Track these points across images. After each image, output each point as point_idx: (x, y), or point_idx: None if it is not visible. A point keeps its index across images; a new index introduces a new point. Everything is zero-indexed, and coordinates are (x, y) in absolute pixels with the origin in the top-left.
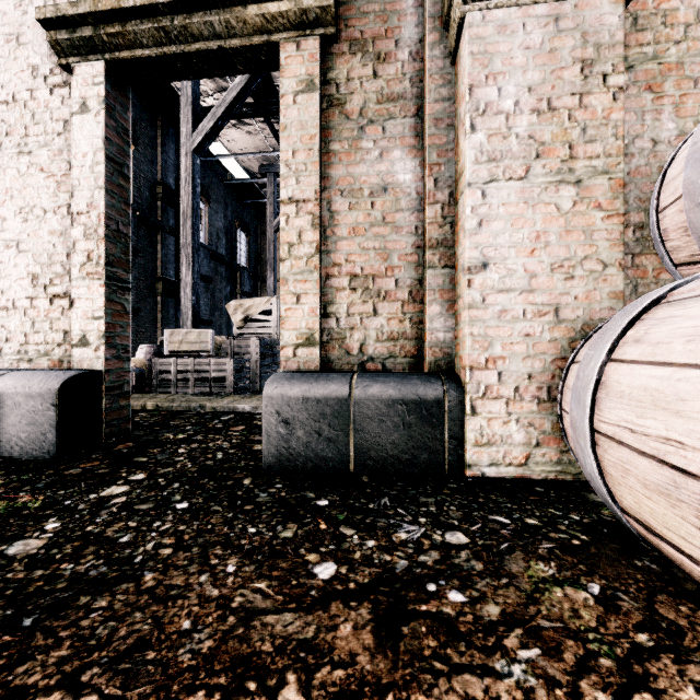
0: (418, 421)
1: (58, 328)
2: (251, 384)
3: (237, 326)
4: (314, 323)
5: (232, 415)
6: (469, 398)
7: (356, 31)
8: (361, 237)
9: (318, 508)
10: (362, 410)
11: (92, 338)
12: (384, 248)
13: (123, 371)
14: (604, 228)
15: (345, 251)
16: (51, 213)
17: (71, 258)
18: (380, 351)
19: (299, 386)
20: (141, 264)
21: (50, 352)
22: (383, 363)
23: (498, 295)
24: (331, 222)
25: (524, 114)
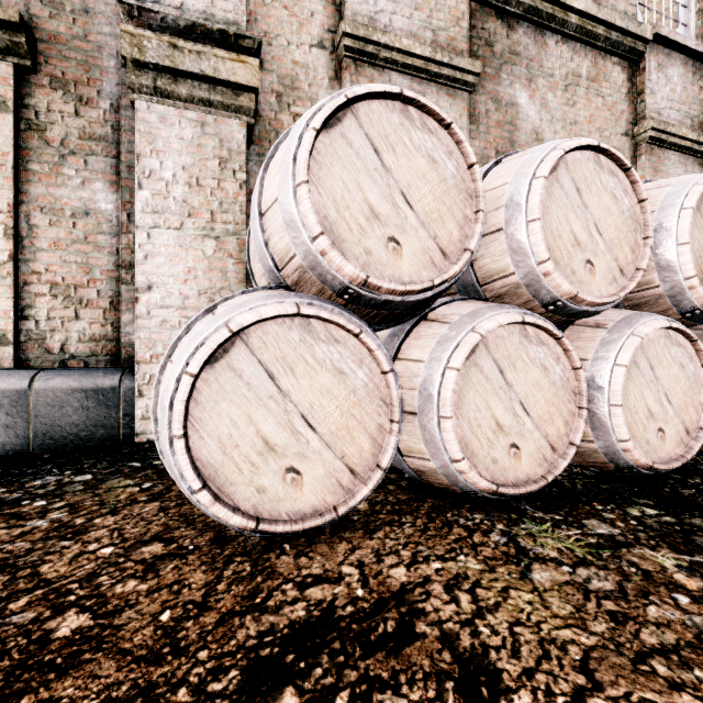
0: (96, 405)
1: None
2: None
3: None
4: (7, 324)
5: None
6: (138, 385)
7: (57, 70)
8: (63, 251)
9: None
10: (42, 399)
11: None
12: (86, 263)
13: None
14: (234, 270)
15: (45, 261)
16: None
17: None
18: (82, 350)
19: None
20: None
21: None
22: (85, 361)
23: (160, 310)
24: (30, 234)
25: (180, 184)
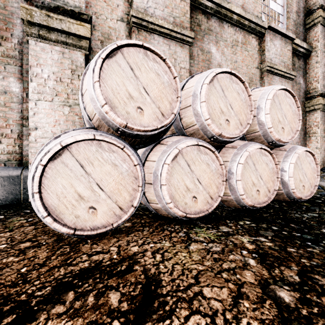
0: (8, 184)
1: None
2: None
3: None
4: None
5: None
6: None
7: None
8: None
9: None
10: None
11: None
12: (5, 116)
13: None
14: (78, 121)
15: None
16: None
17: None
18: (3, 158)
19: None
20: None
21: None
22: (4, 163)
23: (41, 139)
24: None
25: (51, 80)
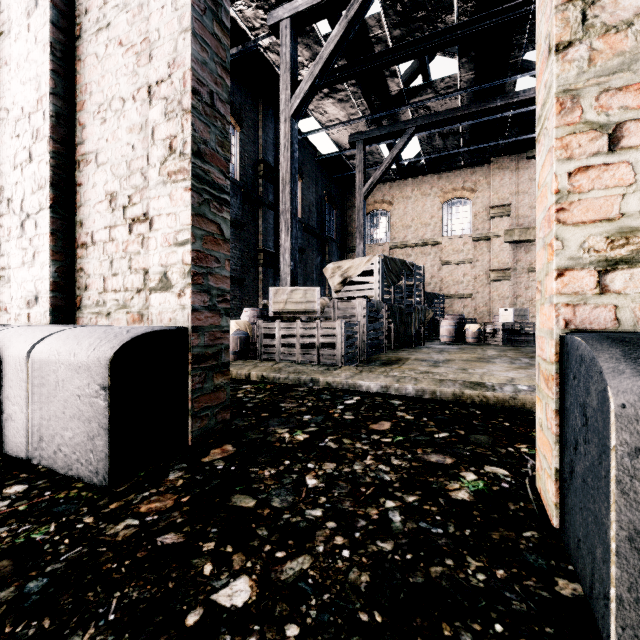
0: None
1: (137, 267)
2: (359, 352)
3: (335, 290)
4: None
5: (356, 396)
6: None
7: None
8: None
9: None
10: None
11: (174, 276)
12: None
13: (218, 330)
14: None
15: None
16: (130, 102)
17: (149, 155)
18: None
19: None
20: (245, 237)
21: (129, 302)
22: None
23: None
24: None
25: None
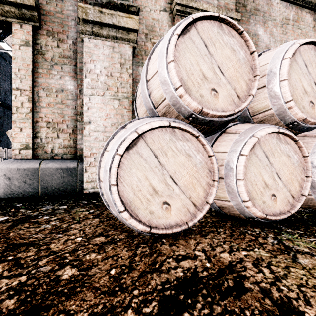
0: (67, 175)
1: None
2: None
3: None
4: (29, 140)
5: None
6: (85, 166)
7: (49, 27)
8: (52, 108)
9: (16, 206)
10: (44, 172)
11: None
12: (62, 113)
13: None
14: (127, 114)
15: (44, 112)
16: None
17: None
18: (60, 152)
19: (16, 164)
20: None
21: None
22: (61, 156)
23: (94, 133)
24: (38, 100)
25: (103, 75)
